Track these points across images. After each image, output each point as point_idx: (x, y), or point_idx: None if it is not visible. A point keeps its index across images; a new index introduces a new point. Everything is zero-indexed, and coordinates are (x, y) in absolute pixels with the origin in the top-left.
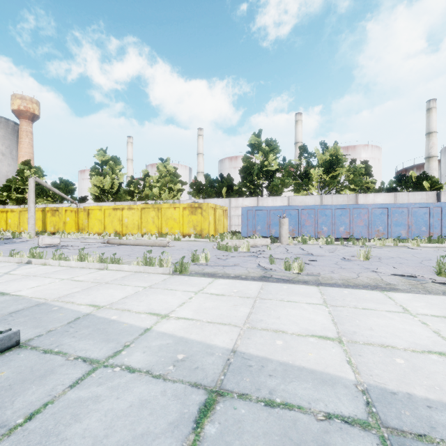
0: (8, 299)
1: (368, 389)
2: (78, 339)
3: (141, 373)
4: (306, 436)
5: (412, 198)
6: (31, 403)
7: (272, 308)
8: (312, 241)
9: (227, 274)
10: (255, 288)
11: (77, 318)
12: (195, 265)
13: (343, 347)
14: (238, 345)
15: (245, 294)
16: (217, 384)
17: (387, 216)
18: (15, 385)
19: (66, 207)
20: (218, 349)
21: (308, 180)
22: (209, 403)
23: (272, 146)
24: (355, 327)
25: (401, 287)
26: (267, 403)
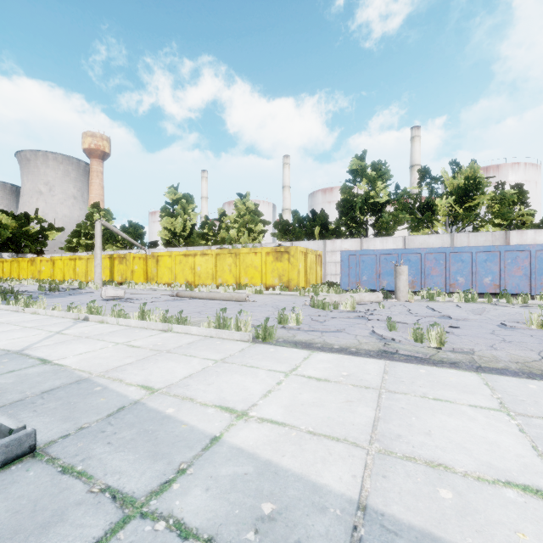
0: (47, 370)
1: None
2: (114, 449)
3: None
4: None
5: None
6: None
7: (412, 411)
8: (443, 297)
9: (328, 344)
10: (375, 371)
11: (120, 407)
12: (283, 329)
13: None
14: (368, 493)
15: (361, 381)
16: None
17: None
18: (1, 540)
19: (134, 253)
20: (332, 498)
21: (431, 214)
22: None
23: (380, 171)
24: None
25: None
26: None
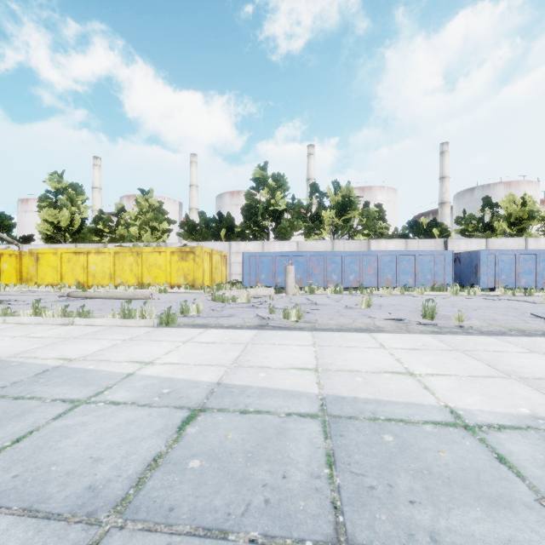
0: None
1: (326, 397)
2: (52, 387)
3: (126, 405)
4: (268, 426)
5: (422, 246)
6: (15, 433)
7: (262, 350)
8: (320, 291)
9: (221, 324)
10: (249, 336)
11: (45, 370)
12: (185, 318)
13: (317, 374)
14: (223, 379)
15: (237, 341)
16: (200, 405)
17: (396, 264)
18: None
19: (2, 249)
20: (203, 383)
21: (319, 223)
22: (191, 417)
23: (279, 182)
24: (333, 360)
25: (387, 329)
26: (242, 412)
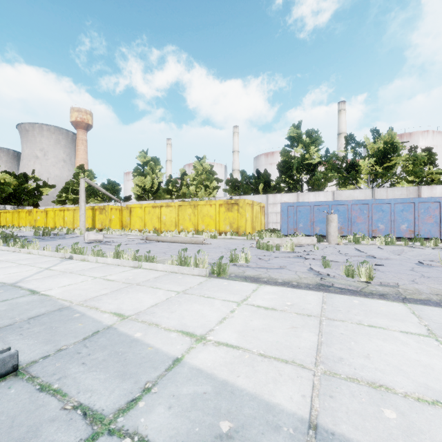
0: (35, 299)
1: None
2: (87, 369)
3: None
4: None
5: None
6: None
7: (351, 337)
8: (366, 241)
9: (273, 279)
10: (315, 302)
11: (95, 331)
12: (234, 266)
13: None
14: (318, 412)
15: (303, 310)
16: None
17: None
18: None
19: (111, 205)
20: (285, 416)
21: (356, 173)
22: None
23: (313, 138)
24: None
25: None
26: None
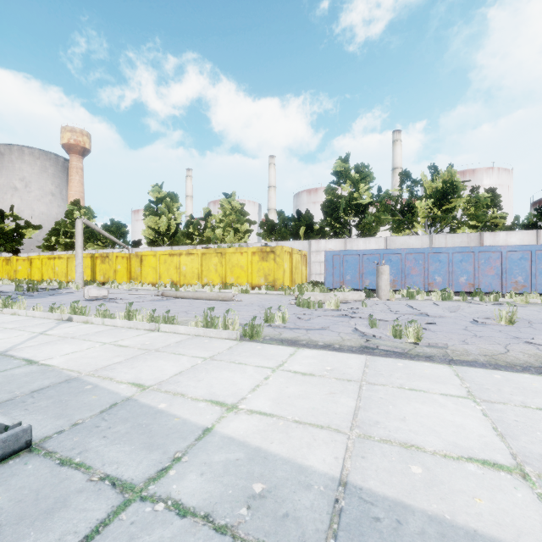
0: (34, 370)
1: None
2: (110, 442)
3: (196, 520)
4: None
5: None
6: None
7: (390, 401)
8: (421, 295)
9: (313, 341)
10: (356, 366)
11: (113, 404)
12: (269, 328)
13: (534, 488)
14: (349, 472)
15: (344, 374)
16: None
17: (530, 262)
18: (7, 526)
19: (117, 252)
20: (317, 477)
21: (412, 216)
22: None
23: (363, 173)
24: (540, 445)
25: None
26: None
